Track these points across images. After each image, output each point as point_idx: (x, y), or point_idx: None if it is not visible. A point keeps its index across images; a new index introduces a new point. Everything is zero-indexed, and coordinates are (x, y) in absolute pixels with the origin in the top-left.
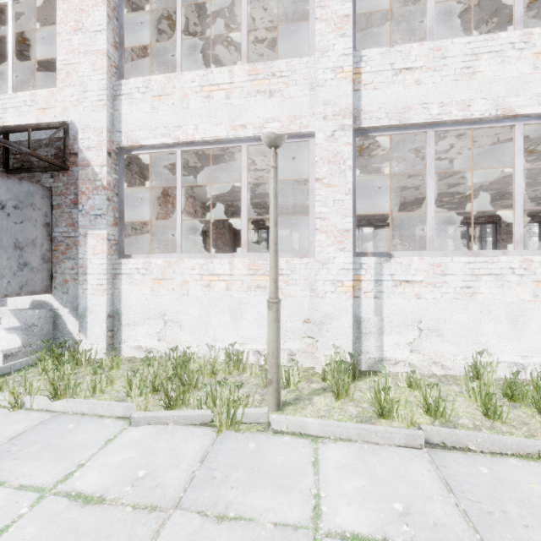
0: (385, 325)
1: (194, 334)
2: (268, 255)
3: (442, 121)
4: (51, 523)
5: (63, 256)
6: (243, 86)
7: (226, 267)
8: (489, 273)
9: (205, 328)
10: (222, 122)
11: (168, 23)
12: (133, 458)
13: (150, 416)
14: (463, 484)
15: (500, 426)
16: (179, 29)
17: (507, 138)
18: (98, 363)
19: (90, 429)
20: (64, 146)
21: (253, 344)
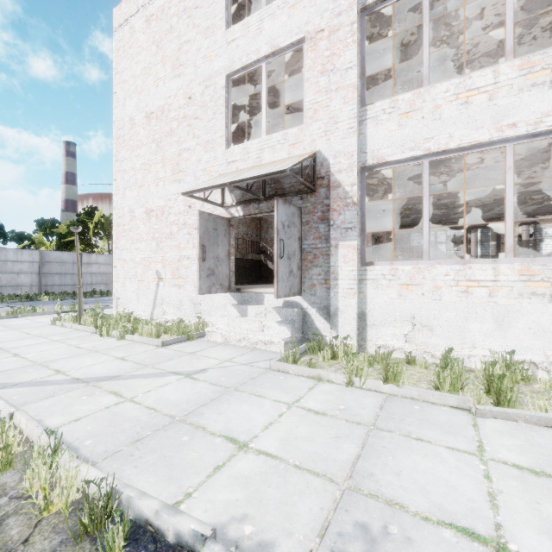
0: None
1: (448, 338)
2: (544, 260)
3: None
4: (525, 483)
5: (311, 264)
6: (512, 83)
7: (488, 273)
8: None
9: (462, 334)
10: (484, 126)
11: (384, 41)
12: (526, 446)
13: (497, 410)
14: None
15: None
16: (426, 44)
17: None
18: (371, 356)
19: (439, 413)
20: (314, 172)
21: (525, 354)
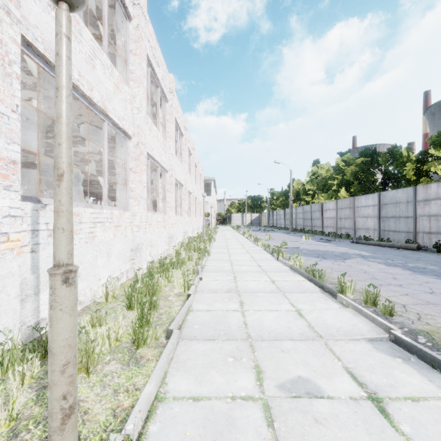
0: (41, 281)
1: None
2: None
3: (79, 88)
4: None
5: None
6: None
7: None
8: (100, 221)
9: None
10: None
11: None
12: None
13: None
14: (208, 335)
15: (160, 311)
16: None
17: None
18: None
19: None
20: None
21: None
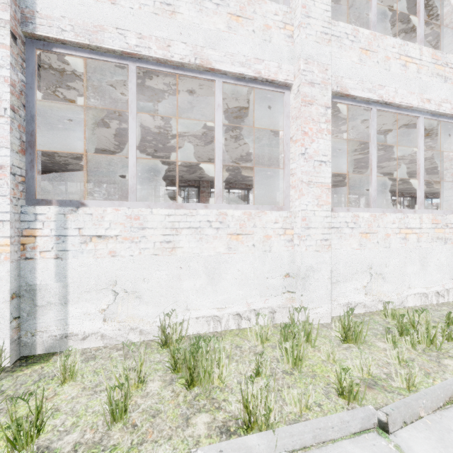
0: (70, 291)
1: None
2: None
3: (142, 55)
4: None
5: None
6: None
7: None
8: (188, 226)
9: None
10: None
11: None
12: None
13: None
14: None
15: (115, 433)
16: None
17: (234, 106)
18: None
19: None
20: None
21: None
